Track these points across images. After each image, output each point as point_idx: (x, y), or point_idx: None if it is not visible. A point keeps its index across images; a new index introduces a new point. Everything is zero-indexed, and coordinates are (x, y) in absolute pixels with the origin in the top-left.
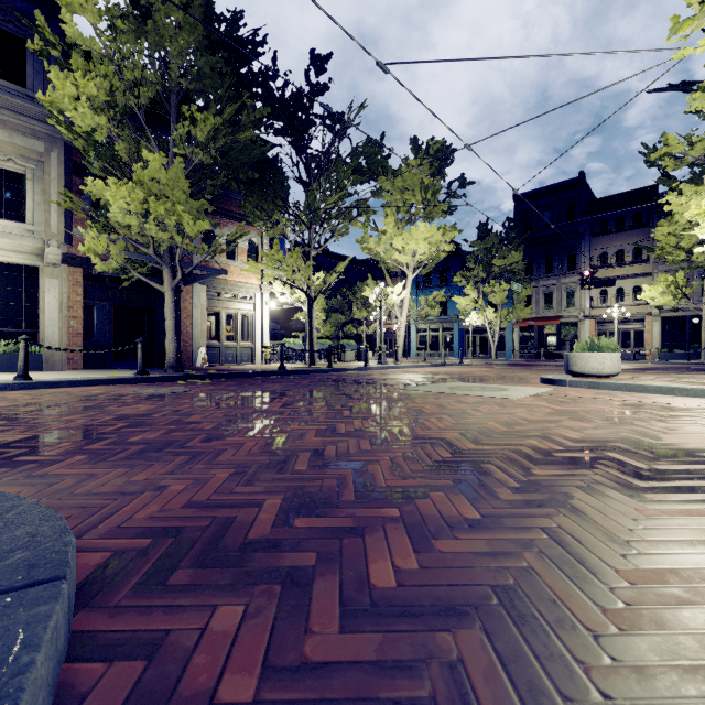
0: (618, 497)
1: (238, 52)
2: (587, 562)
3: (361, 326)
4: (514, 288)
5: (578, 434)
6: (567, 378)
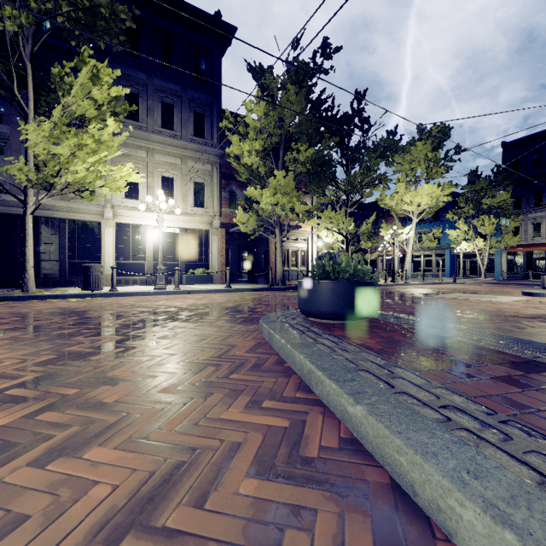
0: (538, 323)
1: (318, 106)
2: (520, 328)
3: (367, 254)
4: (503, 222)
5: (534, 312)
6: (542, 292)
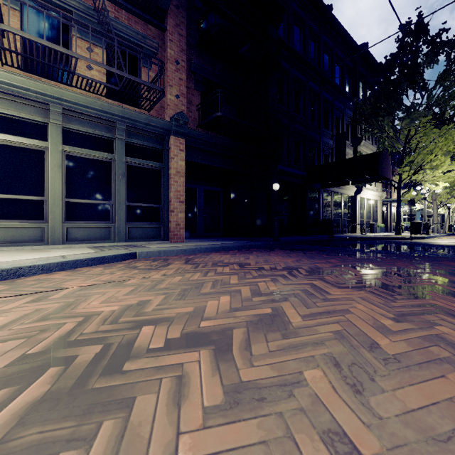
0: None
1: None
2: None
3: None
4: None
5: None
6: None
